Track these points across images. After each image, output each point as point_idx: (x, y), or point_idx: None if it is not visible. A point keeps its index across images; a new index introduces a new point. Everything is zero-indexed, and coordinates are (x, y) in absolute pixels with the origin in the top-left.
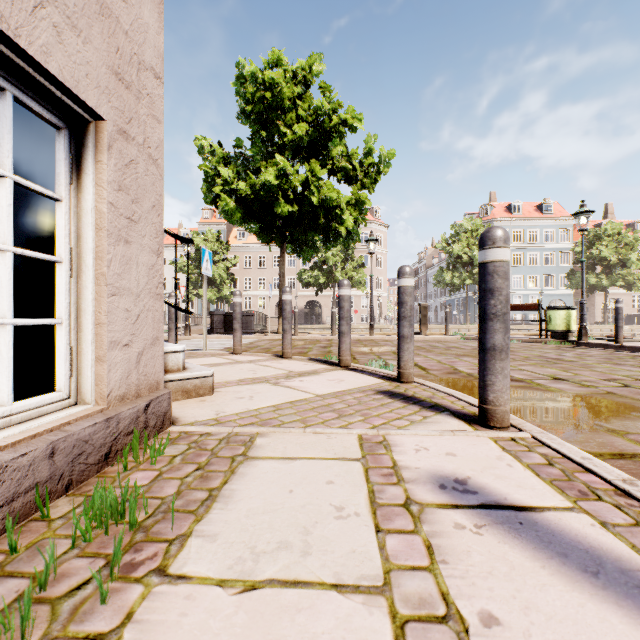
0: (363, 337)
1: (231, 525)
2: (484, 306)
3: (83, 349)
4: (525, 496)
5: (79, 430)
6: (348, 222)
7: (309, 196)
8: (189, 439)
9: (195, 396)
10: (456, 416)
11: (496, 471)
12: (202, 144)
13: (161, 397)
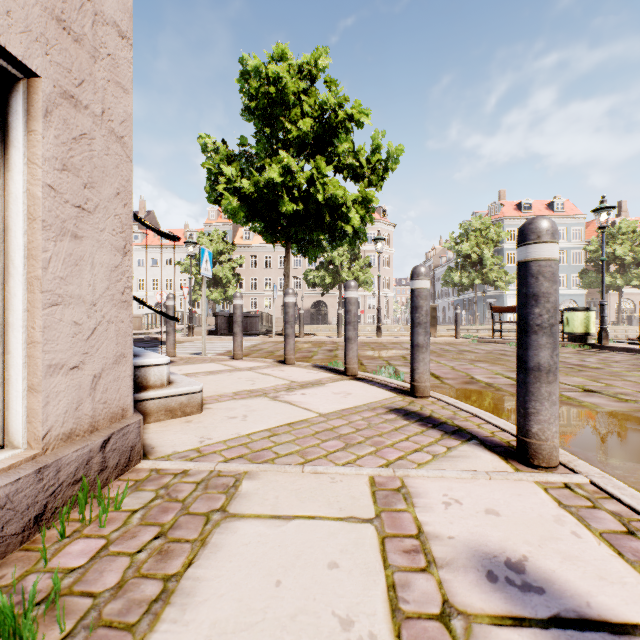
0: (370, 339)
1: None
2: (526, 315)
3: (11, 376)
4: (616, 600)
5: None
6: (355, 220)
7: (314, 194)
8: (159, 482)
9: (181, 415)
10: (487, 447)
11: (560, 545)
12: (205, 142)
13: (127, 428)
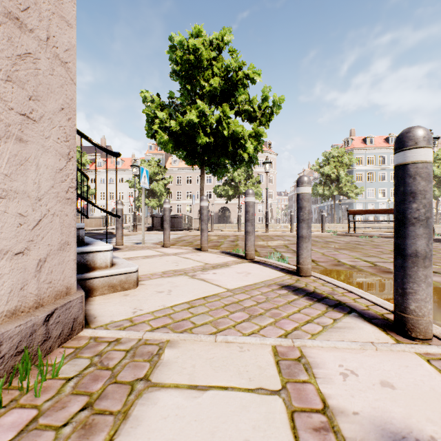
0: (261, 233)
1: None
2: (404, 210)
3: None
4: None
5: None
6: (250, 149)
7: (221, 130)
8: (95, 349)
9: (120, 290)
10: (366, 319)
11: None
12: (145, 95)
13: (69, 303)
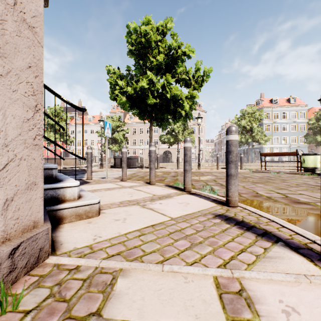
0: (194, 170)
1: None
2: None
3: None
4: None
5: None
6: (186, 107)
7: (165, 94)
8: (56, 278)
9: (85, 218)
10: (292, 248)
11: None
12: (109, 69)
13: (35, 236)
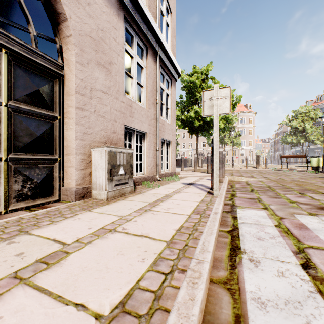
0: (228, 168)
1: (185, 179)
2: None
3: (169, 165)
4: None
5: (171, 172)
6: (221, 126)
7: (206, 118)
8: (179, 177)
9: (177, 175)
10: None
11: None
12: None
13: (175, 172)
